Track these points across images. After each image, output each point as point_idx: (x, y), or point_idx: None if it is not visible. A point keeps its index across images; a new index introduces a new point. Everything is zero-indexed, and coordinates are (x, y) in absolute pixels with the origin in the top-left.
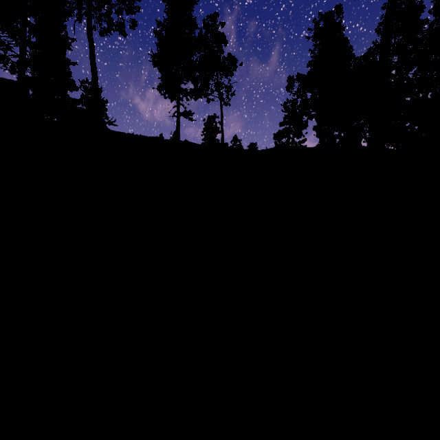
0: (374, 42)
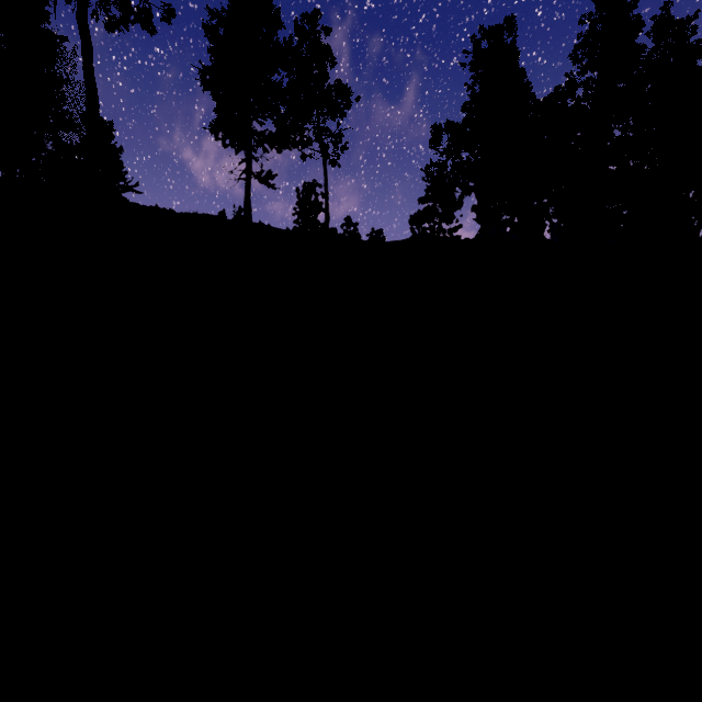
0: (568, 76)
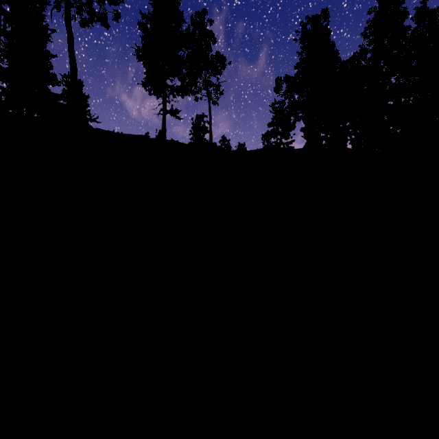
0: (360, 46)
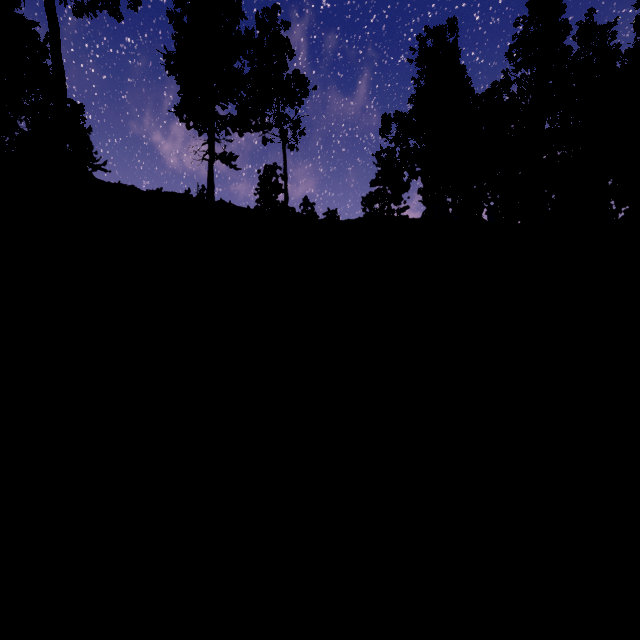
0: (504, 72)
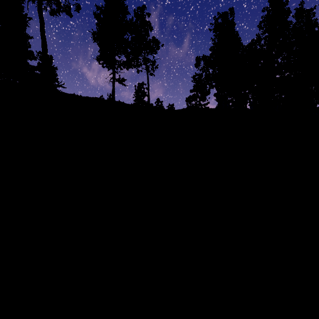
0: (257, 35)
